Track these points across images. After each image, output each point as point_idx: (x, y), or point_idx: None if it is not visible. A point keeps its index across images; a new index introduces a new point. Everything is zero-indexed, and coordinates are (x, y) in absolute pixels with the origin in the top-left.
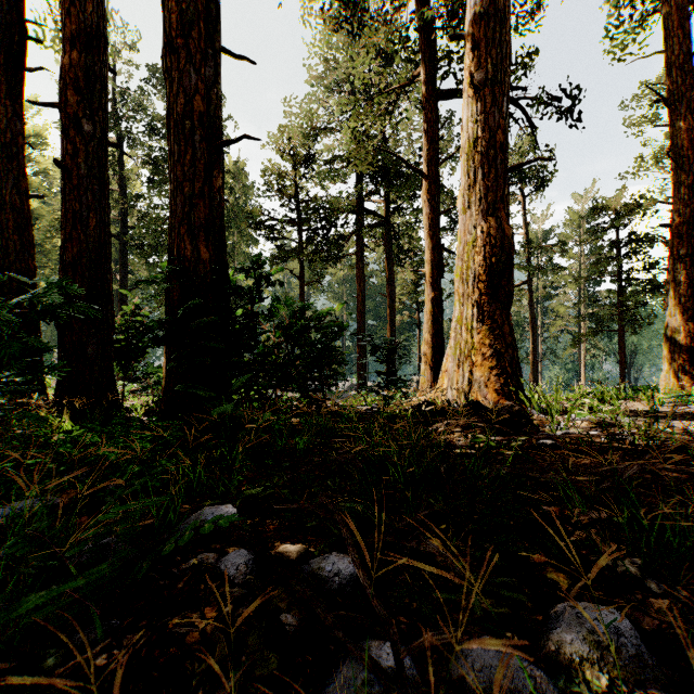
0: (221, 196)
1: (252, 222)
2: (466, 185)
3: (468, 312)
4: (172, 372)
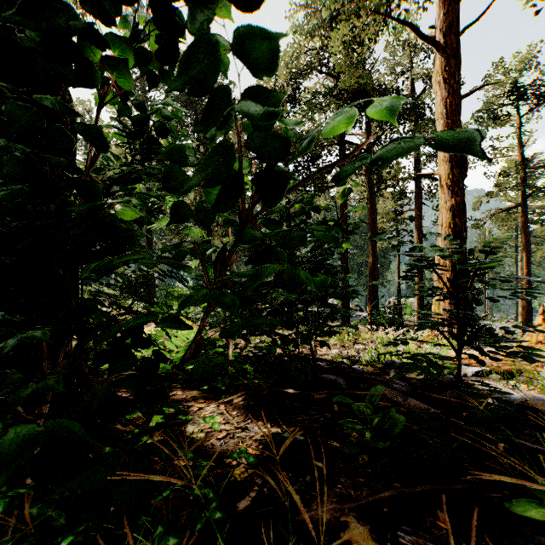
0: None
1: None
2: None
3: None
4: None
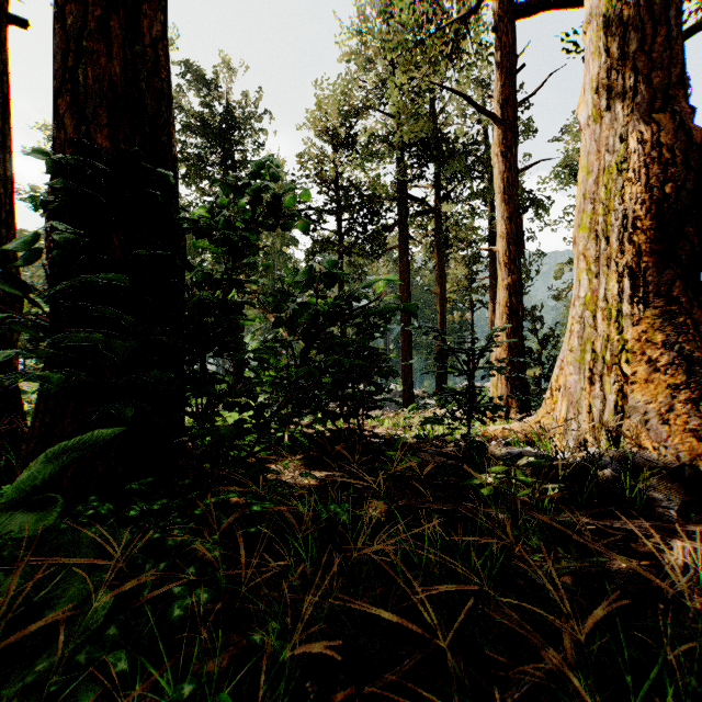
0: (158, 58)
1: (284, 211)
2: (603, 71)
3: (611, 288)
4: (42, 397)
